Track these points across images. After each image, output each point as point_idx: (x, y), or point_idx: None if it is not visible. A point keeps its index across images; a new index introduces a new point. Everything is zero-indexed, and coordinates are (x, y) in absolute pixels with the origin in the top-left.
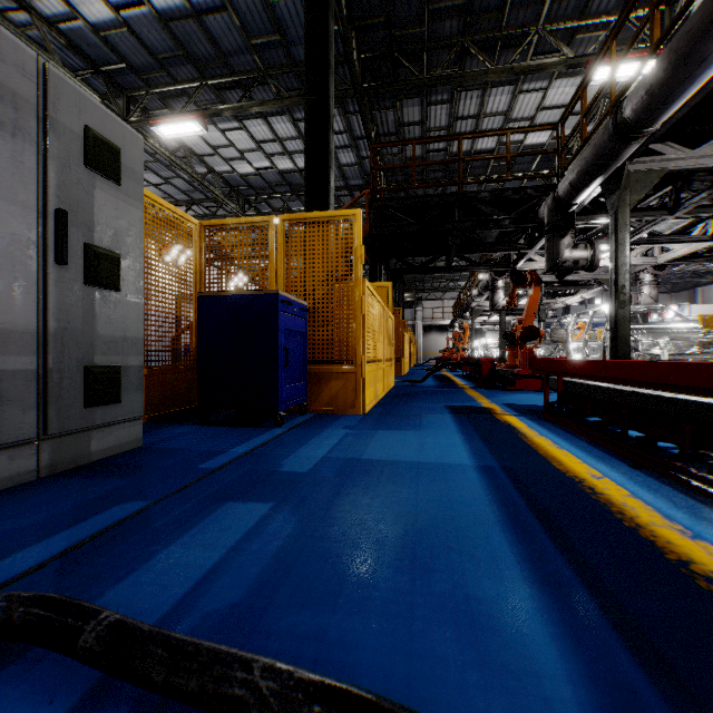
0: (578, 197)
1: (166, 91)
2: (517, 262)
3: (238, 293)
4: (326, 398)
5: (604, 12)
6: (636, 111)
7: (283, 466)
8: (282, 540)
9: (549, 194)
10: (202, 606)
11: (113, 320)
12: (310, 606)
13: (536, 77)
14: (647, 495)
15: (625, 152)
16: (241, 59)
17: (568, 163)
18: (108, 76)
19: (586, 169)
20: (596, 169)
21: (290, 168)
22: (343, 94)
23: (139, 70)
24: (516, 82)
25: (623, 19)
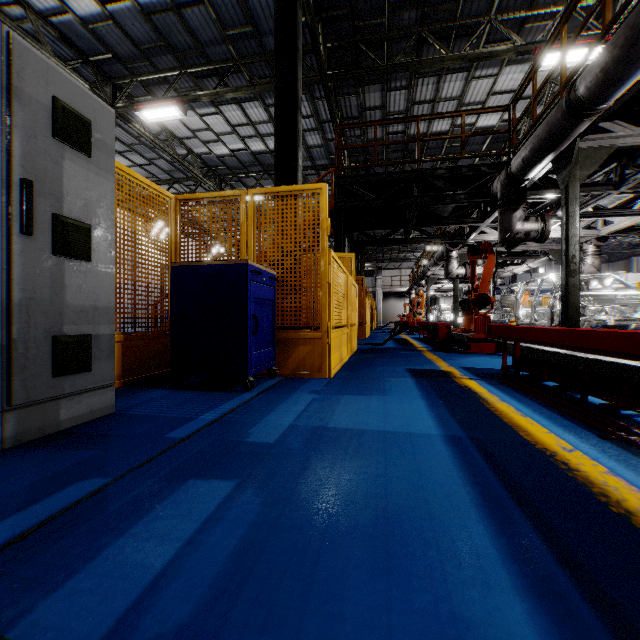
0: (530, 173)
1: (149, 79)
2: (470, 234)
3: (210, 263)
4: (294, 362)
5: (551, 3)
6: (590, 89)
7: (250, 435)
8: (243, 530)
9: (501, 171)
10: (144, 628)
11: (83, 289)
12: (270, 629)
13: (487, 64)
14: (625, 472)
15: (577, 129)
16: (217, 49)
17: (519, 141)
18: (96, 65)
19: (539, 146)
20: (548, 146)
21: (262, 150)
22: (310, 80)
23: (124, 60)
24: (469, 69)
25: (574, 4)
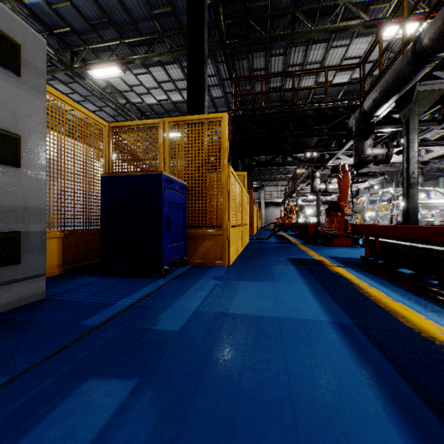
0: (379, 111)
1: (97, 47)
2: (329, 159)
3: (132, 174)
4: (201, 253)
5: None
6: (432, 40)
7: (158, 322)
8: None
9: (355, 111)
10: None
11: (12, 192)
12: None
13: (342, 37)
14: None
15: (419, 73)
16: (146, 25)
17: (368, 89)
18: (59, 37)
19: (387, 89)
20: (395, 88)
21: (179, 100)
22: (214, 47)
23: (79, 33)
24: (328, 41)
25: None
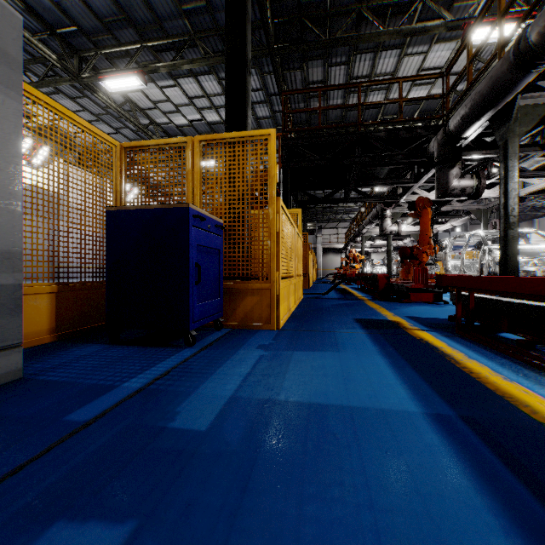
0: (468, 131)
1: (112, 52)
2: (403, 194)
3: (148, 207)
4: (242, 313)
5: None
6: (542, 36)
7: (177, 416)
8: None
9: (436, 133)
10: None
11: None
12: None
13: (419, 42)
14: None
15: (522, 81)
16: (174, 24)
17: (454, 105)
18: (63, 38)
19: (480, 102)
20: (490, 102)
21: (216, 120)
22: (259, 53)
23: (89, 33)
24: (402, 47)
25: None
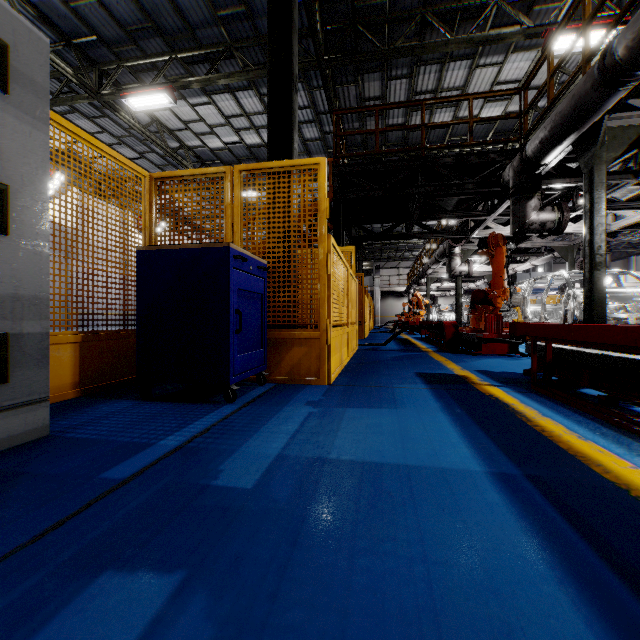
0: (548, 157)
1: (137, 65)
2: (475, 229)
3: (183, 247)
4: (288, 366)
5: None
6: (630, 50)
7: (220, 474)
8: None
9: (512, 158)
10: None
11: None
12: None
13: (493, 51)
14: None
15: (609, 101)
16: (208, 32)
17: (533, 126)
18: (80, 49)
19: (561, 124)
20: (573, 123)
21: (257, 143)
22: (307, 65)
23: (110, 44)
24: (473, 57)
25: None
